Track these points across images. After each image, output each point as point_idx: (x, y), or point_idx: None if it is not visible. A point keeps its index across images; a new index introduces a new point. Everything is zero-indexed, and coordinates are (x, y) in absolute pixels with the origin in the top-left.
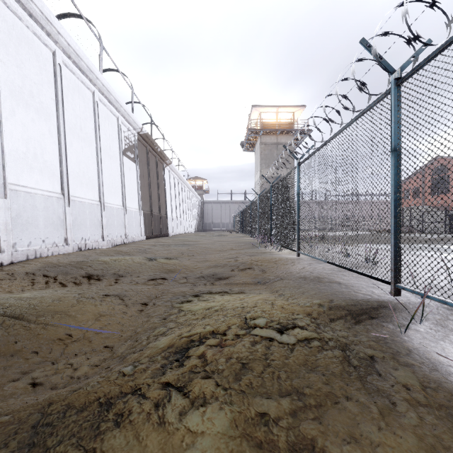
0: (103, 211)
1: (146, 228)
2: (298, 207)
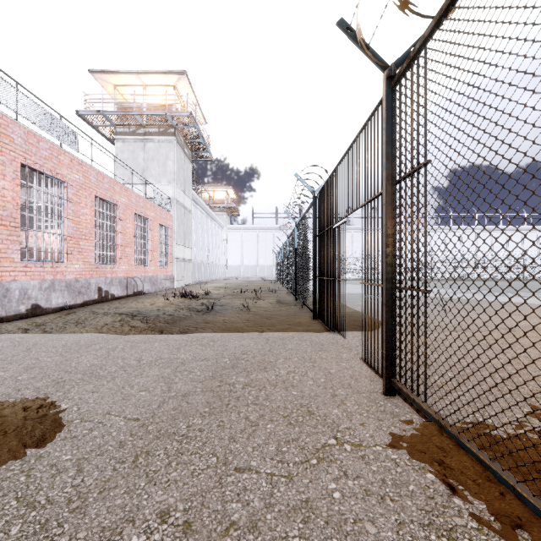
0: None
1: None
2: None
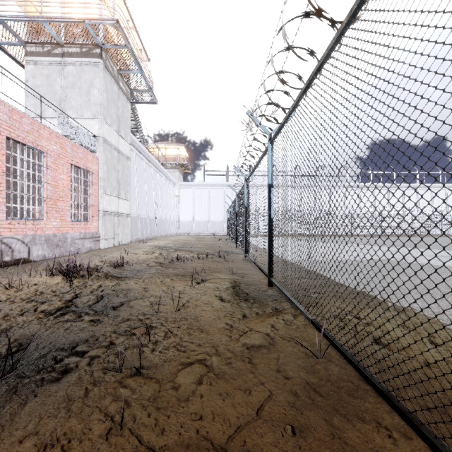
0: None
1: None
2: None
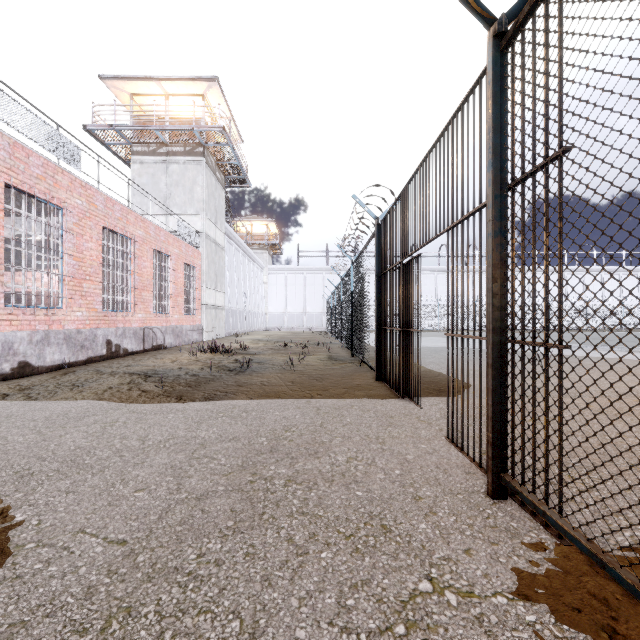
0: None
1: None
2: None
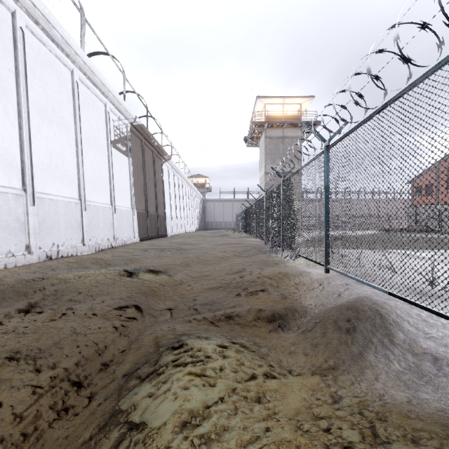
0: (84, 210)
1: (141, 228)
2: (326, 205)
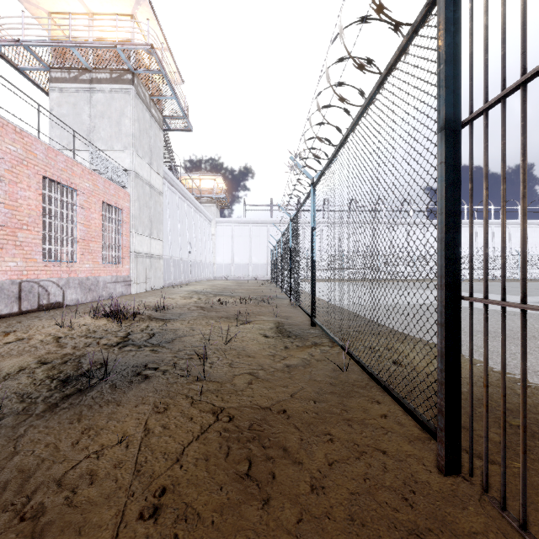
0: None
1: None
2: None
